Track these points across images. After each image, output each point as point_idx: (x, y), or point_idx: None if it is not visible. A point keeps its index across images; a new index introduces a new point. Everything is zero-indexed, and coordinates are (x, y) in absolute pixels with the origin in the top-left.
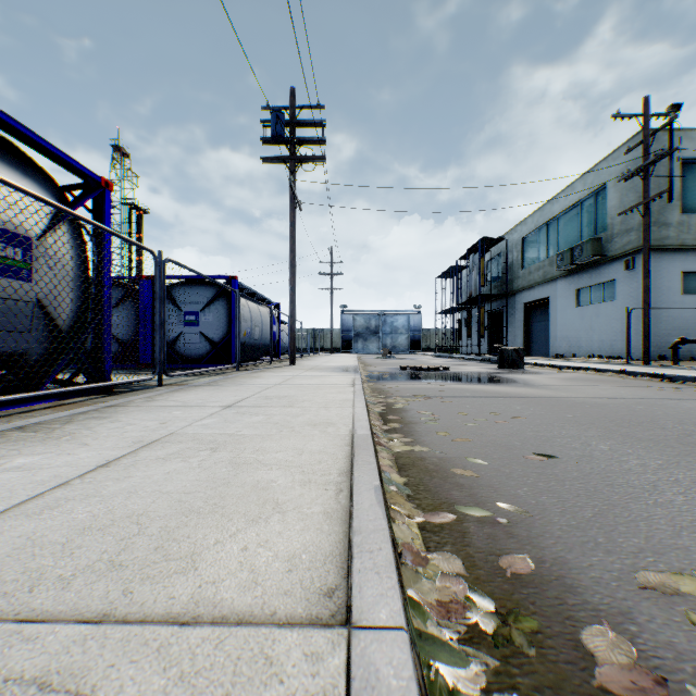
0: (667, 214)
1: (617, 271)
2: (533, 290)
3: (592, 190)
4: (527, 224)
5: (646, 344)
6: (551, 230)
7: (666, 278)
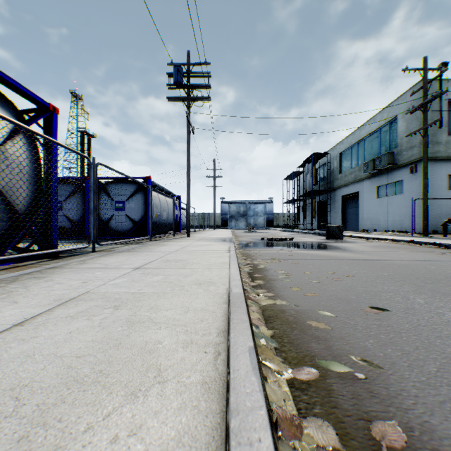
0: (438, 136)
1: (404, 174)
2: (347, 187)
3: (387, 121)
4: (344, 144)
5: (425, 222)
6: (360, 147)
7: (437, 179)
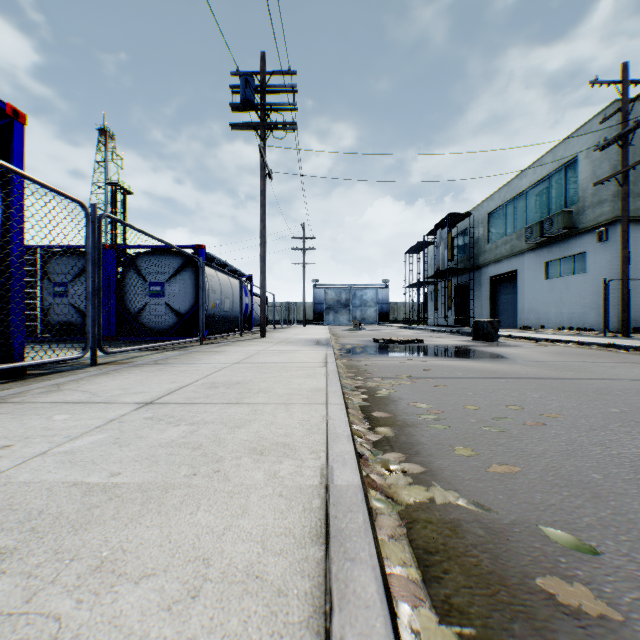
0: None
1: (588, 243)
2: (500, 264)
3: (561, 164)
4: (494, 200)
5: (625, 316)
6: (519, 204)
7: (639, 250)
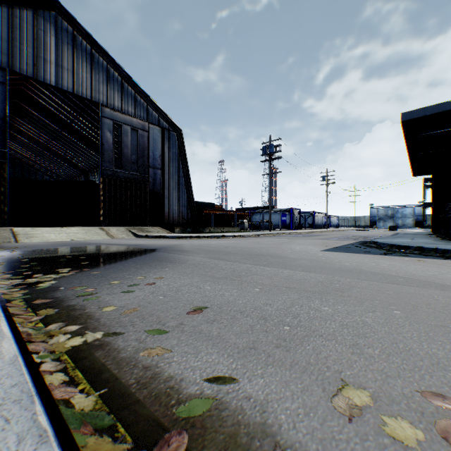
0: None
1: None
2: None
3: None
4: None
5: None
6: None
7: None
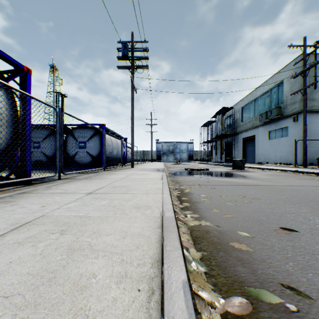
0: (313, 95)
1: (288, 122)
2: (247, 132)
3: (276, 84)
4: (244, 101)
5: (305, 157)
6: (256, 103)
7: (313, 126)
